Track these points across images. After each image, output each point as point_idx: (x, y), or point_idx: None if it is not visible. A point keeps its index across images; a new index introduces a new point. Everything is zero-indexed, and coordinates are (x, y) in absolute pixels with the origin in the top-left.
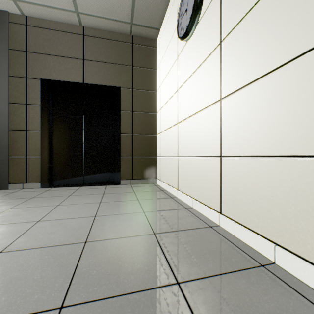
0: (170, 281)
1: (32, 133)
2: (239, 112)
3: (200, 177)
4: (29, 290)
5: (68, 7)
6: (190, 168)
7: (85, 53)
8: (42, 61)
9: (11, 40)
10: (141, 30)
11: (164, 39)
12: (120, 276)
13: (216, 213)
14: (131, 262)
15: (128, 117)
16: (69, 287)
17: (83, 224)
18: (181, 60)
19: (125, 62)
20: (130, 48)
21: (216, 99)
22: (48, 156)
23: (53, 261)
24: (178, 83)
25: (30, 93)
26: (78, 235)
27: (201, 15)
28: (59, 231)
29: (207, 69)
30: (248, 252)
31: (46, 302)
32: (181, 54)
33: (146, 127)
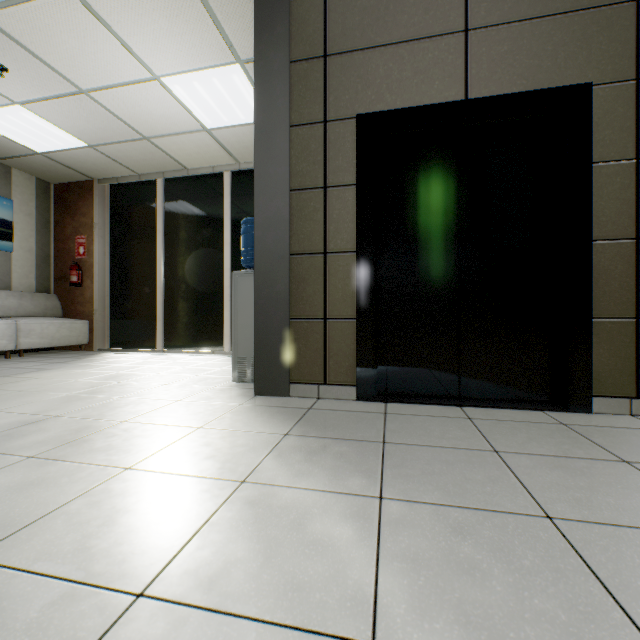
0: None
1: (336, 258)
2: None
3: None
4: None
5: None
6: None
7: (469, 10)
8: (358, 70)
9: (293, 40)
10: None
11: None
12: None
13: None
14: None
15: (619, 181)
16: None
17: None
18: None
19: None
20: None
21: None
22: (374, 316)
23: None
24: None
25: (332, 158)
26: None
27: None
28: None
29: None
30: None
31: None
32: None
33: None
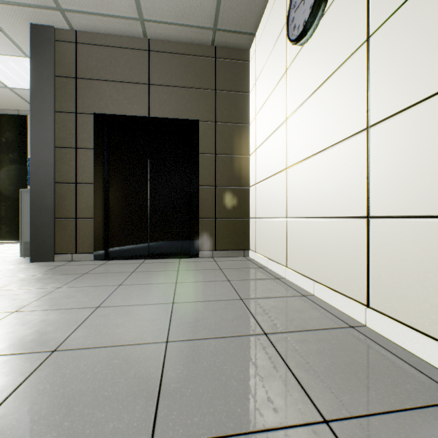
0: (312, 417)
1: (83, 186)
2: (405, 145)
3: (327, 249)
4: (100, 414)
5: (130, 13)
6: (309, 234)
7: (150, 75)
8: (96, 90)
9: (57, 64)
10: (228, 38)
11: (262, 48)
12: (230, 401)
13: (358, 305)
14: (240, 379)
15: (210, 162)
16: (157, 413)
17: (158, 315)
18: (293, 74)
19: (205, 84)
20: (212, 65)
21: (359, 128)
22: (104, 217)
23: (127, 369)
24: (287, 109)
25: (81, 133)
26: (154, 330)
27: (330, 1)
28: (127, 323)
29: (341, 83)
30: (430, 374)
31: (127, 436)
32: (292, 66)
33: (235, 176)
